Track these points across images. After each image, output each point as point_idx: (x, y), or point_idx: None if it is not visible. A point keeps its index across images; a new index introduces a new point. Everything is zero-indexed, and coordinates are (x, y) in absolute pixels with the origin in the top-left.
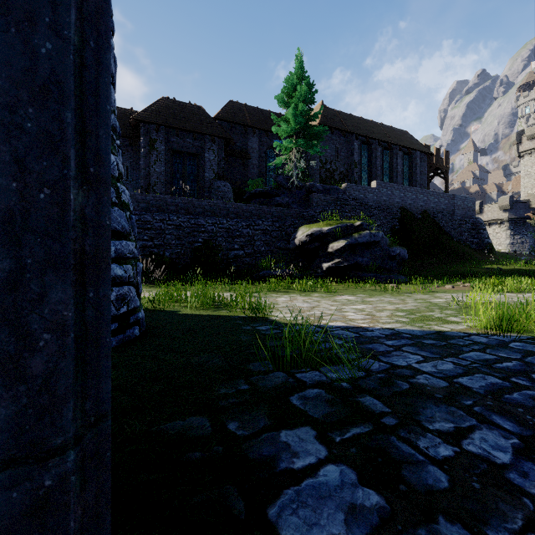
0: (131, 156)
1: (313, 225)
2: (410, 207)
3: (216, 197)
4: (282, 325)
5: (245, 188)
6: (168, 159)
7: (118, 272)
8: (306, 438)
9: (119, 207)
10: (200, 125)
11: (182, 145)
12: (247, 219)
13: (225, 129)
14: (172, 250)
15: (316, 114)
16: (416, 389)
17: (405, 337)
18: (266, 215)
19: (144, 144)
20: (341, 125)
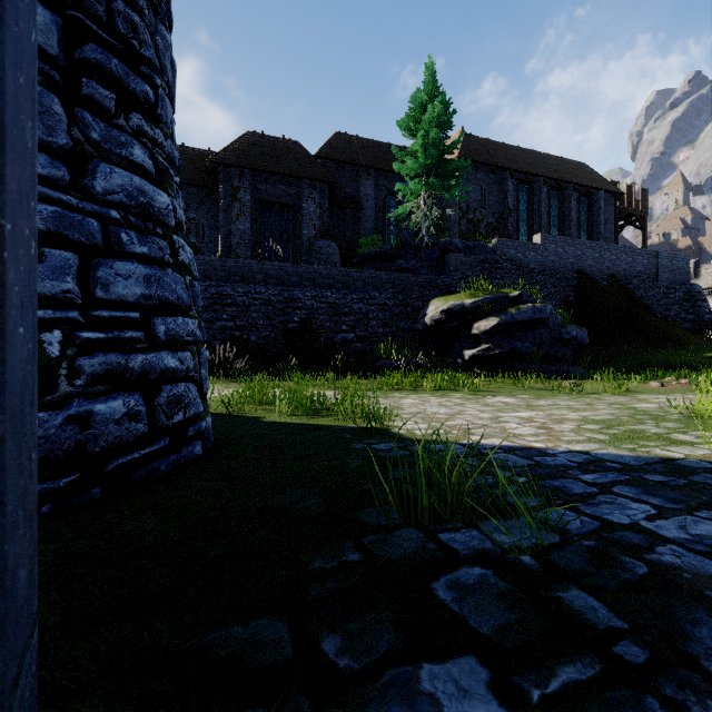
0: (208, 211)
1: (450, 297)
2: (590, 270)
3: (317, 262)
4: (411, 443)
5: (356, 249)
6: (255, 212)
7: (169, 362)
8: (471, 687)
9: (174, 269)
10: (296, 166)
11: (273, 194)
12: (359, 290)
13: (329, 170)
14: (259, 333)
15: (454, 143)
16: (663, 576)
17: (612, 468)
18: (384, 284)
19: (224, 194)
20: (489, 158)
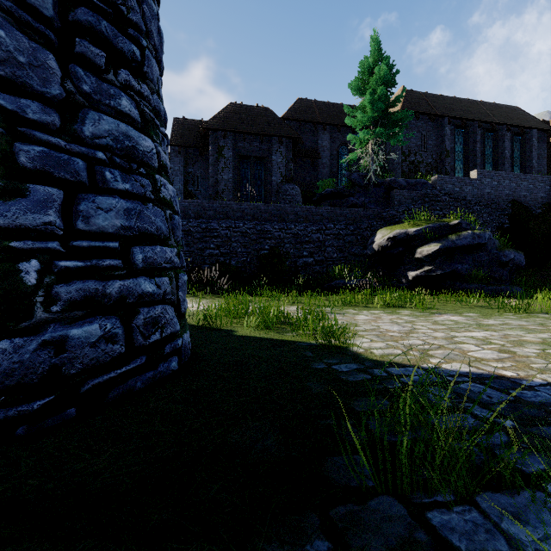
0: (201, 166)
1: (395, 226)
2: (524, 200)
3: (283, 201)
4: (371, 364)
5: (314, 190)
6: (235, 165)
7: (146, 287)
8: None
9: (155, 204)
10: (267, 127)
11: (249, 150)
12: (317, 223)
13: (293, 128)
14: (238, 258)
15: (398, 97)
16: None
17: None
18: (338, 217)
19: (212, 152)
20: (428, 109)
